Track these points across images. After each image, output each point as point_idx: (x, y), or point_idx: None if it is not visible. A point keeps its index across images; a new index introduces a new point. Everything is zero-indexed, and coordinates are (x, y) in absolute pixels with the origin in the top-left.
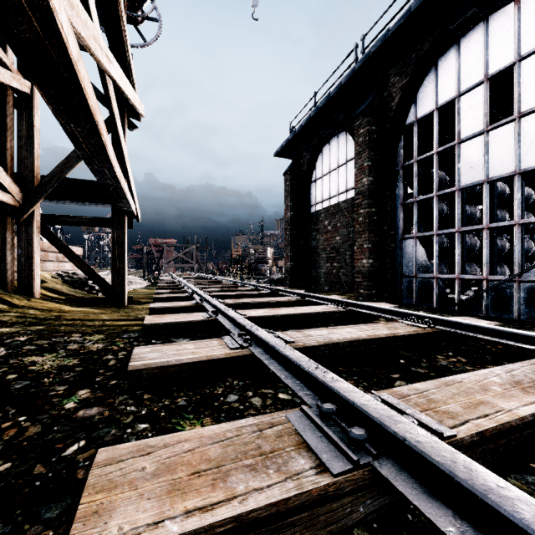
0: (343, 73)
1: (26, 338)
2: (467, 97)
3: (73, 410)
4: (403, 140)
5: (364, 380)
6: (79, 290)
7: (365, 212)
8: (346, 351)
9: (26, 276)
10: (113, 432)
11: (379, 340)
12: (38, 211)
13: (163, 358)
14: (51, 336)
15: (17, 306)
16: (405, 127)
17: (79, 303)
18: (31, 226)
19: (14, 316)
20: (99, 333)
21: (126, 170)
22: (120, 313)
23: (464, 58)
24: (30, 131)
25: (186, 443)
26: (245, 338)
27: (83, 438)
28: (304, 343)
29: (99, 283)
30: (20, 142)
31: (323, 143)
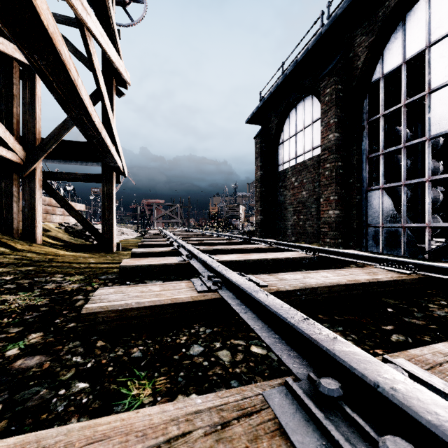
0: (309, 40)
1: (12, 277)
2: (439, 46)
3: (11, 359)
4: (368, 97)
5: (352, 332)
6: (78, 238)
7: (331, 166)
8: (324, 297)
9: (29, 224)
10: (41, 394)
11: (360, 286)
12: (40, 168)
13: (123, 300)
14: (35, 276)
15: (19, 250)
16: (370, 84)
17: (75, 248)
18: (33, 181)
19: (12, 258)
20: (80, 274)
21: (111, 127)
22: (107, 257)
23: (435, 8)
24: (32, 98)
25: (100, 446)
26: (214, 280)
27: (1, 401)
28: (279, 288)
29: (91, 232)
30: (24, 108)
31: (290, 108)
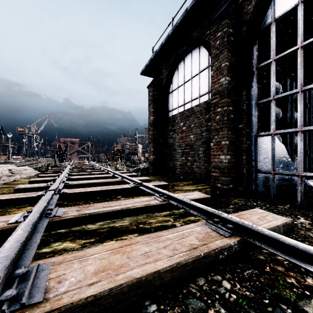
0: None
1: None
2: None
3: None
4: (257, 43)
5: None
6: None
7: (223, 110)
8: None
9: None
10: None
11: None
12: None
13: None
14: None
15: None
16: (260, 29)
17: None
18: None
19: None
20: None
21: None
22: None
23: None
24: None
25: None
26: None
27: None
28: None
29: None
30: None
31: (178, 60)
